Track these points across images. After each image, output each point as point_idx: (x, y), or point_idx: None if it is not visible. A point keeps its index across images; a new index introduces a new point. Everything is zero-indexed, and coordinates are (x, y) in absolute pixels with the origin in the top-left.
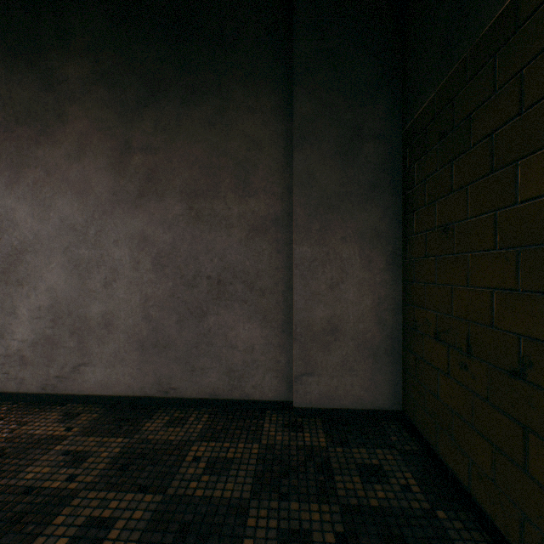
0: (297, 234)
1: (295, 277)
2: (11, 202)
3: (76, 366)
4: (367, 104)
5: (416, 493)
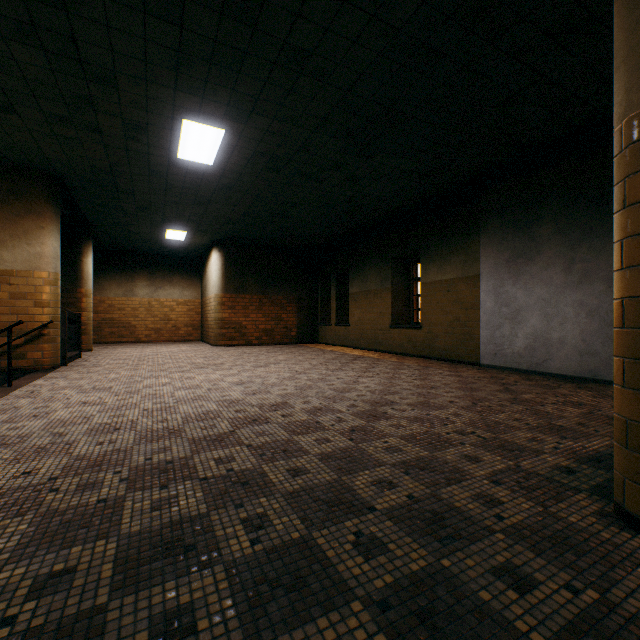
0: None
1: None
2: (514, 290)
3: (544, 360)
4: None
5: None
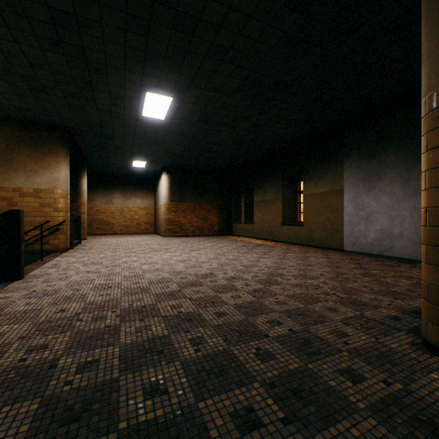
0: None
1: None
2: (367, 199)
3: (389, 247)
4: None
5: None
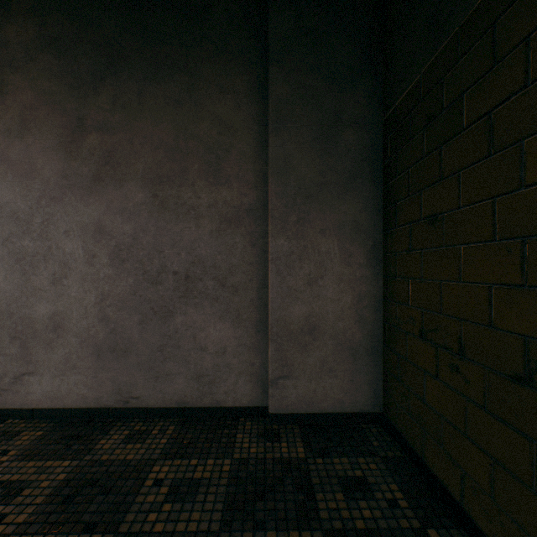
0: (273, 225)
1: (271, 272)
2: None
3: (17, 376)
4: (347, 89)
5: (405, 509)
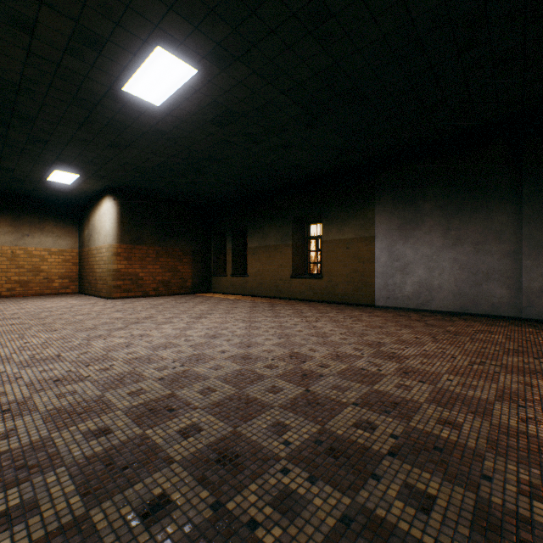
0: (524, 256)
1: (523, 272)
2: (404, 249)
3: (427, 300)
4: None
5: None
